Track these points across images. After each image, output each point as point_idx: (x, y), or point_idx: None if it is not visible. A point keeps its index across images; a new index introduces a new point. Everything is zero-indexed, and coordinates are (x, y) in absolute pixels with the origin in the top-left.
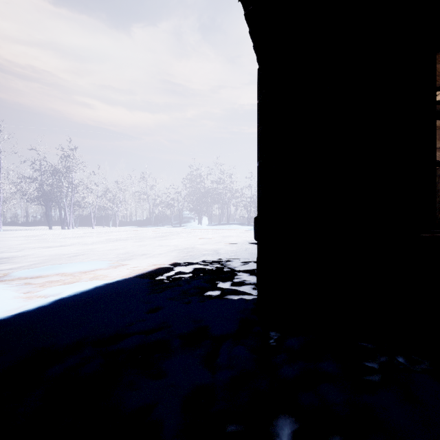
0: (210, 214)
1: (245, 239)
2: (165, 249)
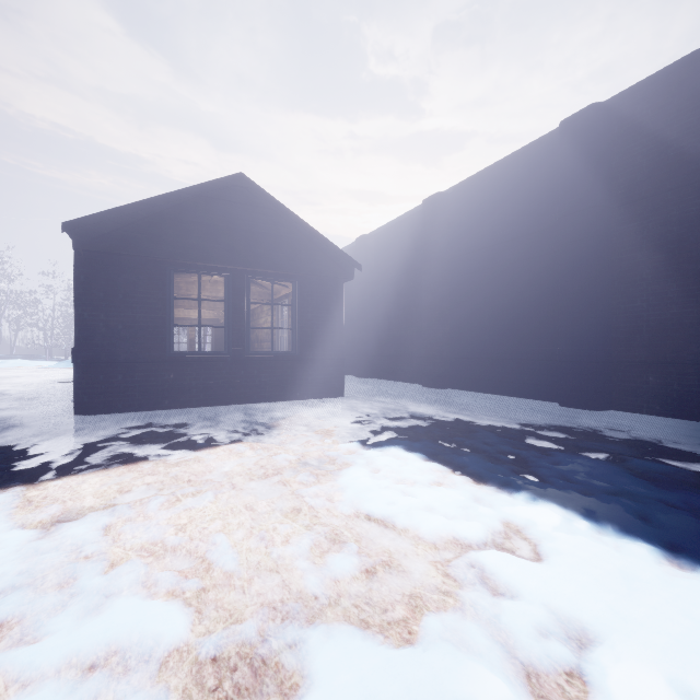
0: None
1: (46, 379)
2: None
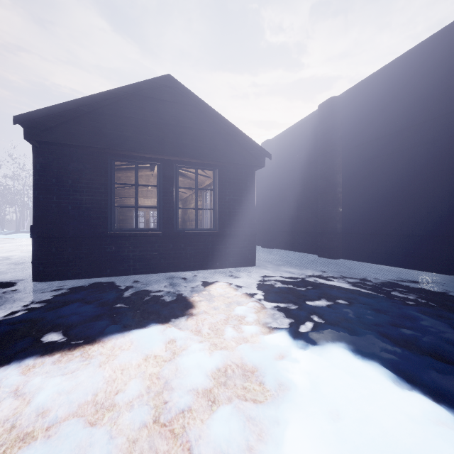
0: (0, 220)
1: None
2: None
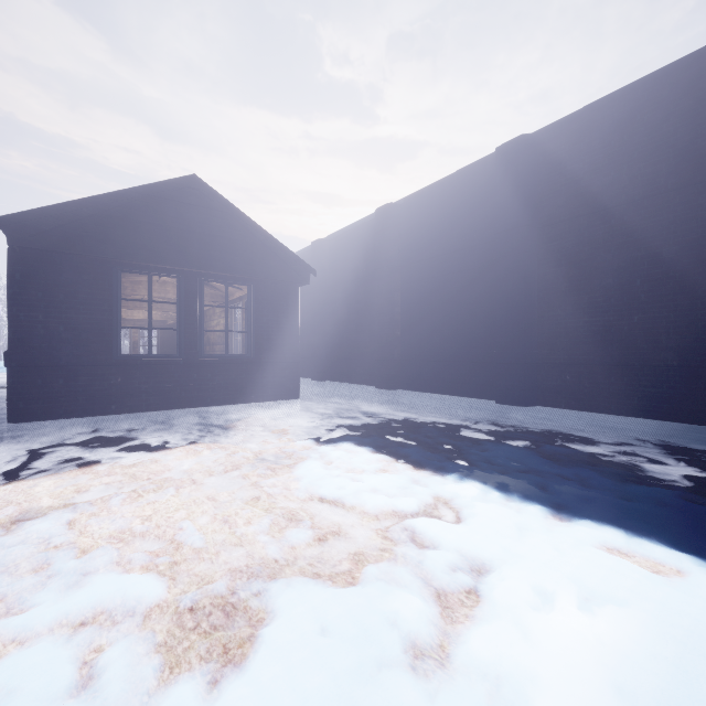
0: None
1: None
2: None
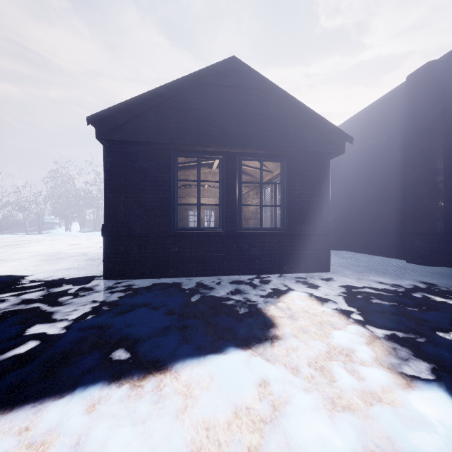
0: (82, 220)
1: None
2: (25, 255)
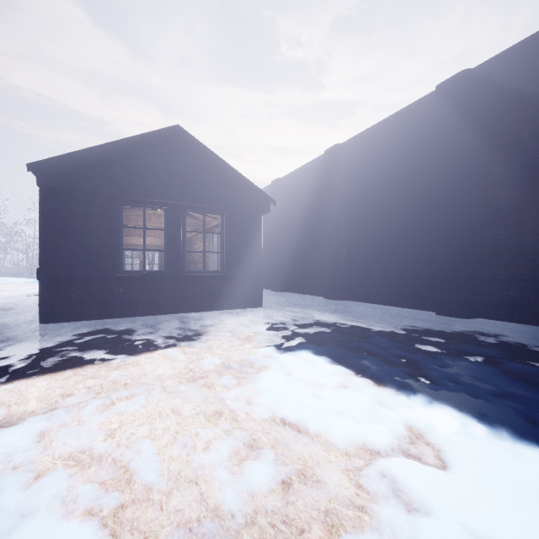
0: None
1: (25, 293)
2: None
